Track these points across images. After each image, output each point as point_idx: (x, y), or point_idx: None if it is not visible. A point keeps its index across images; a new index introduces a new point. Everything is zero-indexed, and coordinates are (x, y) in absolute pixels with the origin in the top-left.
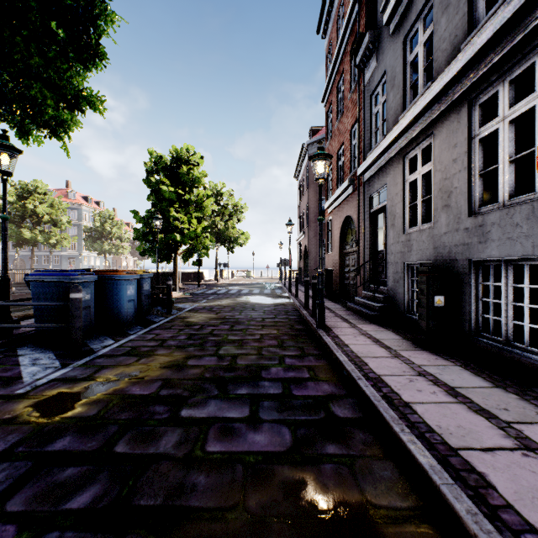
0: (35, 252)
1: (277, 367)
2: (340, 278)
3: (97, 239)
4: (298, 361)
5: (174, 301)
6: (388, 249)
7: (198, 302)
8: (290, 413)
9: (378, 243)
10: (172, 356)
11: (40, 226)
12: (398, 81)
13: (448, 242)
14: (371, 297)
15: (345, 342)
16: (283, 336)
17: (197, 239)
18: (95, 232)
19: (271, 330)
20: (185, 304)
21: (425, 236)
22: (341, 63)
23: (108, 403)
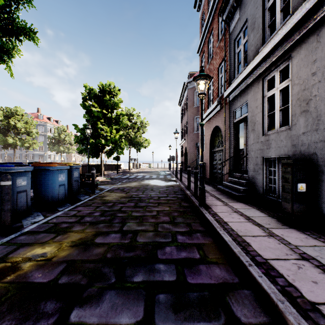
0: (18, 152)
1: (171, 246)
2: (210, 168)
3: (55, 144)
4: (187, 238)
5: (99, 183)
6: (249, 147)
7: (115, 184)
8: (187, 314)
9: (239, 144)
10: (84, 232)
11: (19, 135)
12: (258, 23)
13: (307, 140)
14: (236, 181)
15: (223, 220)
16: (174, 213)
17: (116, 142)
18: (55, 139)
19: (164, 207)
20: (106, 186)
21: (283, 136)
22: (211, 24)
23: (0, 298)
